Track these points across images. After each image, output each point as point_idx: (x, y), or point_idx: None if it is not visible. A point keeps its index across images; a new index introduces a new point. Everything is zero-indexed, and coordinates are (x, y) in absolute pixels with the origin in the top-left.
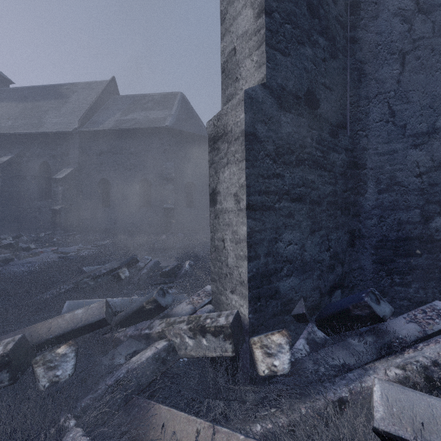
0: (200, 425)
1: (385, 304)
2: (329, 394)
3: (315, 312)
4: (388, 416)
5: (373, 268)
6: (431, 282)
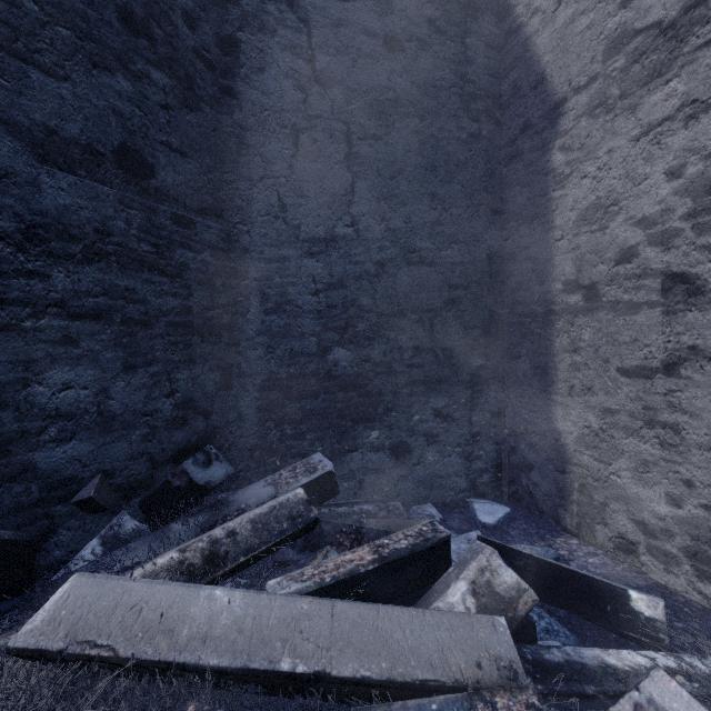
0: None
1: (221, 466)
2: None
3: (140, 492)
4: (44, 625)
5: (259, 418)
6: (329, 431)
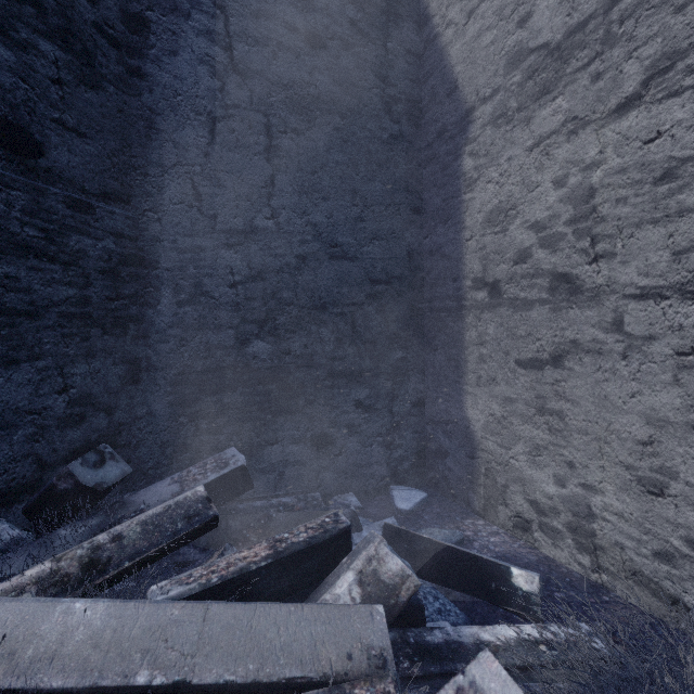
0: None
1: (116, 466)
2: None
3: (25, 497)
4: None
5: (171, 413)
6: (248, 424)
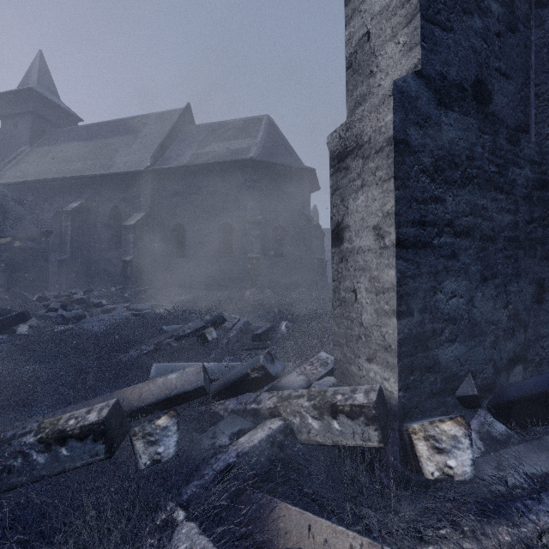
0: (355, 540)
1: None
2: (539, 517)
3: (488, 395)
4: None
5: None
6: None
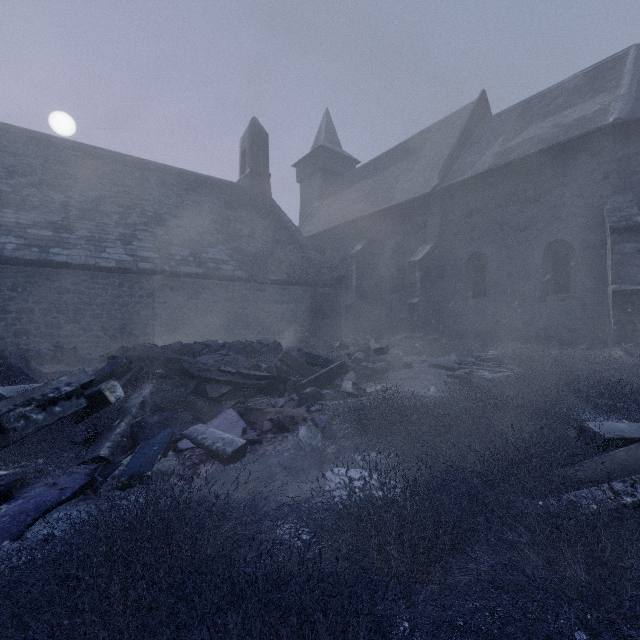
0: None
1: None
2: None
3: None
4: None
5: None
6: None
